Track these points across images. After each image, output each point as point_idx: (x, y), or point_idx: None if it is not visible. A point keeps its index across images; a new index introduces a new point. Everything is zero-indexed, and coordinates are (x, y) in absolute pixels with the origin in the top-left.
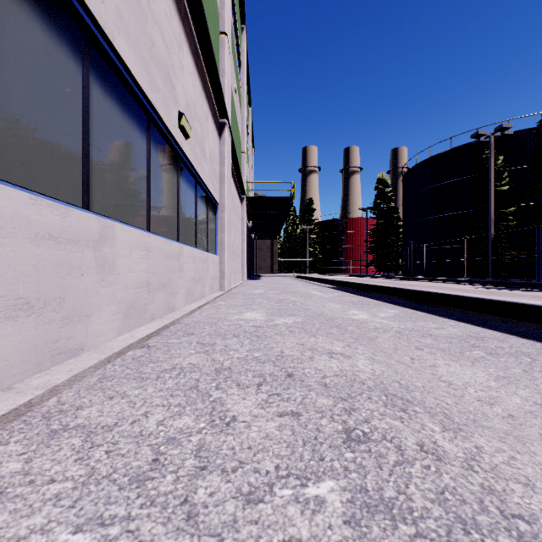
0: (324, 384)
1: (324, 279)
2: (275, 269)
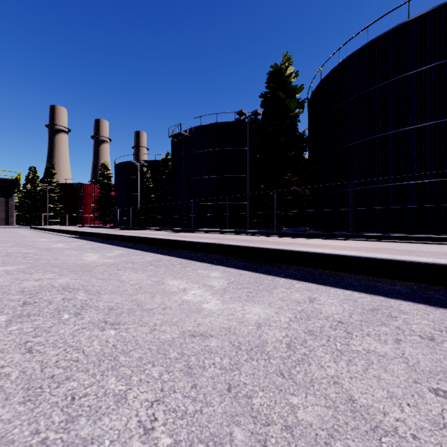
0: (2, 235)
1: (43, 228)
2: (11, 222)
